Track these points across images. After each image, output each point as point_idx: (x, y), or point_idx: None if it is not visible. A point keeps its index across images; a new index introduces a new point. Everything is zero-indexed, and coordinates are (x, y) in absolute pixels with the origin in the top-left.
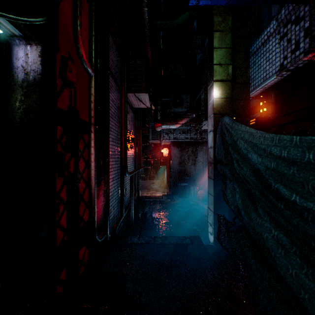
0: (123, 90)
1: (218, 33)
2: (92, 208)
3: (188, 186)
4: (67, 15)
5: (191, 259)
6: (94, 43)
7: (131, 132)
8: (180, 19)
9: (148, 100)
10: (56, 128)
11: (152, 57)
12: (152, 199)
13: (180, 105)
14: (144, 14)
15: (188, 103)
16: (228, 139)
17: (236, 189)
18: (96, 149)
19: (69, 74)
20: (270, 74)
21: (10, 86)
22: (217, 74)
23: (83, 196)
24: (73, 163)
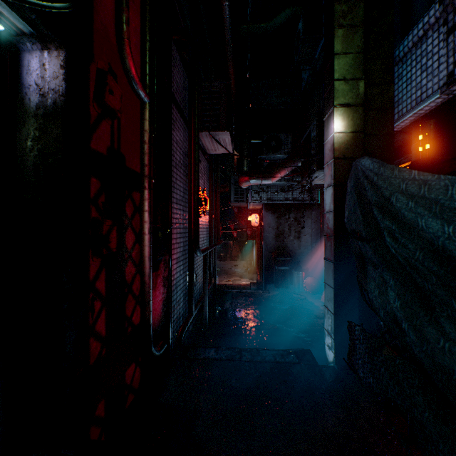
0: (192, 126)
1: (342, 30)
2: (145, 304)
3: (289, 271)
4: (107, 7)
5: (299, 388)
6: (149, 53)
7: (204, 190)
8: (277, 20)
9: (230, 141)
10: (89, 181)
11: (235, 79)
12: (235, 289)
13: (278, 149)
14: (224, 11)
15: (289, 146)
16: (371, 194)
17: (388, 282)
18: (152, 214)
19: (109, 96)
20: (429, 92)
21: (18, 115)
22: (340, 94)
23: (132, 286)
24: (116, 236)
